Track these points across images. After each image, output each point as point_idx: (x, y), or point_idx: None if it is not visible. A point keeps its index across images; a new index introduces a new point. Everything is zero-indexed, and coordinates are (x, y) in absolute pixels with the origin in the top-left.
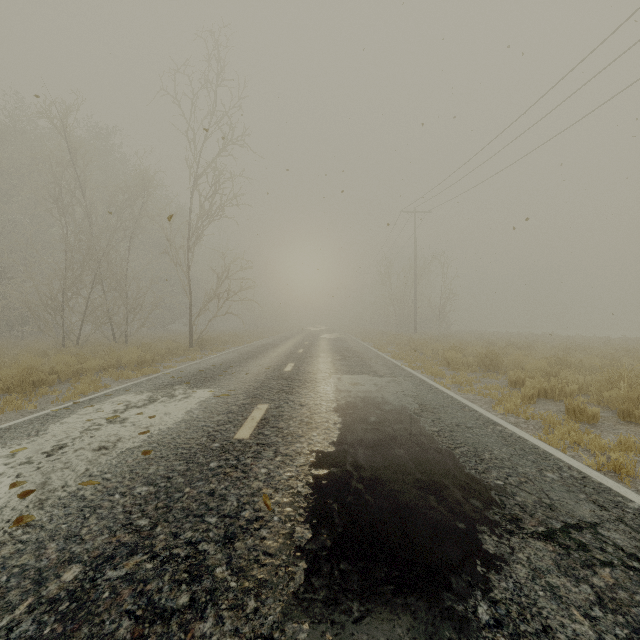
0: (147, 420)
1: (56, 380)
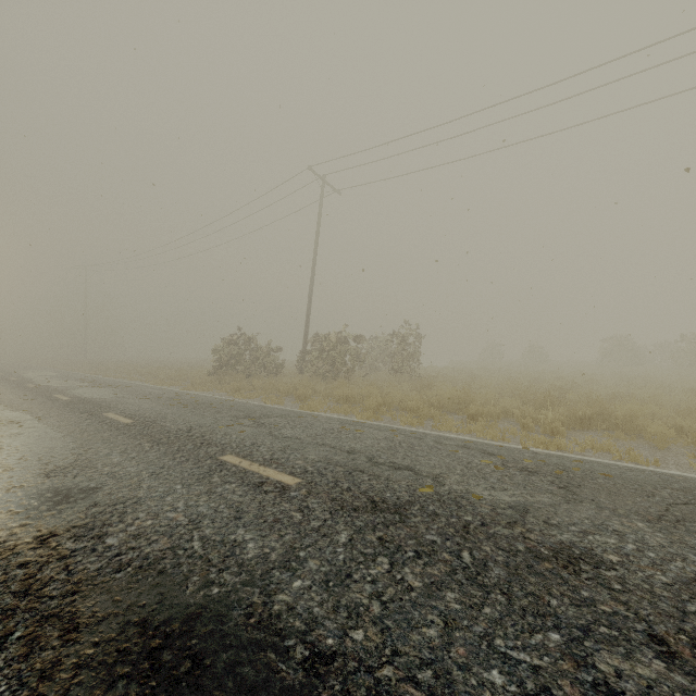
0: None
1: None
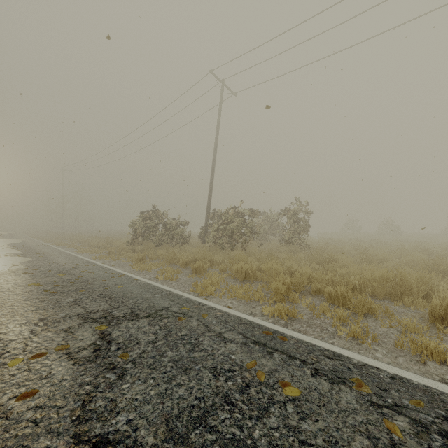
0: None
1: None
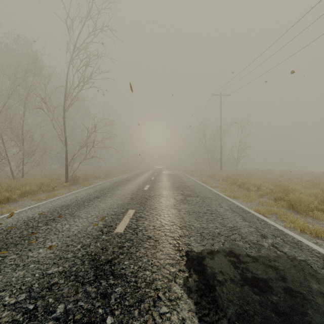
0: None
1: None
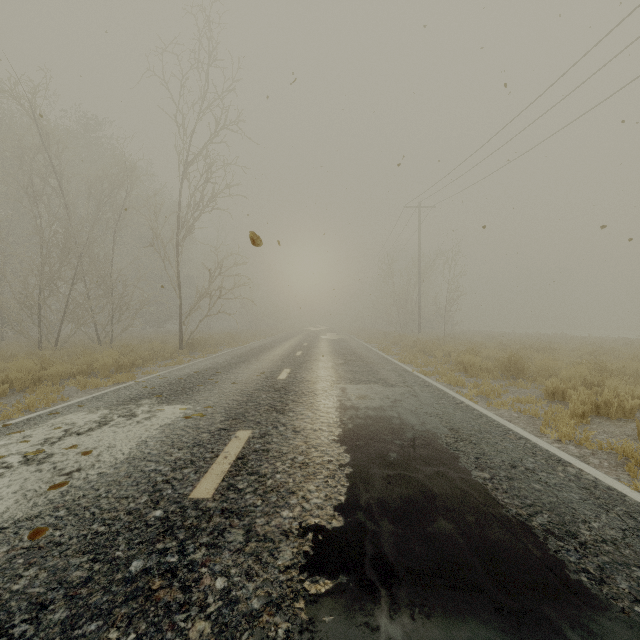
0: (77, 458)
1: (7, 390)
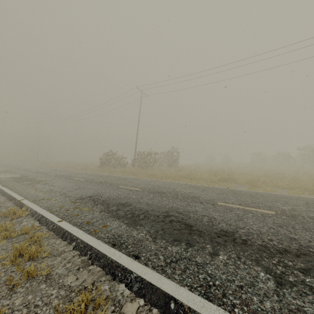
0: None
1: None
